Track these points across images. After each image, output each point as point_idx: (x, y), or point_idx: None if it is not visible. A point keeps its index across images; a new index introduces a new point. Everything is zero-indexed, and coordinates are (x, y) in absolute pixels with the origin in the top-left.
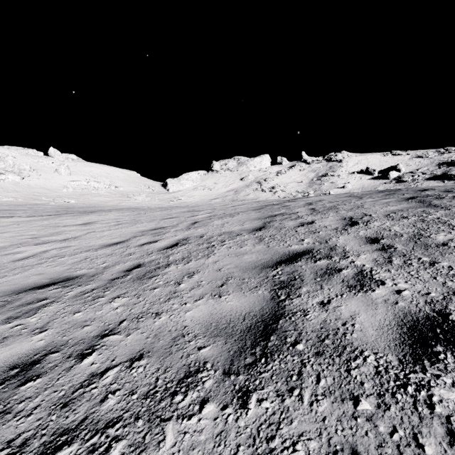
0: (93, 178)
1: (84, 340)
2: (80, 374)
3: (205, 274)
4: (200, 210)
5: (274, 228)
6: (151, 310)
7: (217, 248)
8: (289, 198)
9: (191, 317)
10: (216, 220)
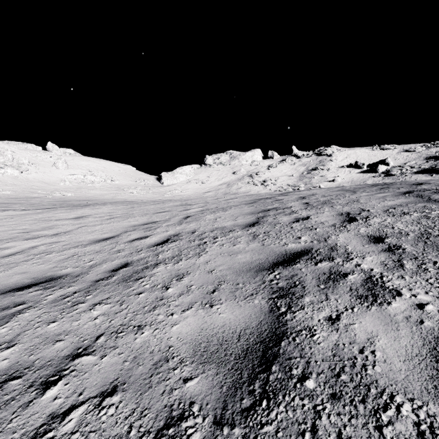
0: (90, 172)
1: (52, 362)
2: (38, 414)
3: (196, 276)
4: (193, 204)
5: (268, 224)
6: (133, 322)
7: (209, 246)
8: (281, 192)
9: (178, 333)
10: (208, 215)
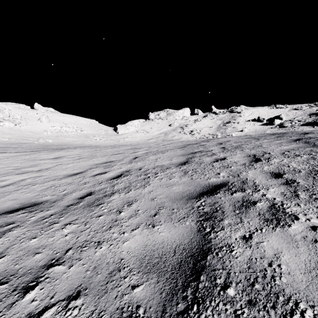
0: (65, 125)
1: (32, 270)
2: (19, 314)
3: (142, 203)
4: (140, 148)
5: (195, 163)
6: (94, 238)
7: (152, 179)
8: (204, 139)
9: (128, 248)
10: (151, 156)
